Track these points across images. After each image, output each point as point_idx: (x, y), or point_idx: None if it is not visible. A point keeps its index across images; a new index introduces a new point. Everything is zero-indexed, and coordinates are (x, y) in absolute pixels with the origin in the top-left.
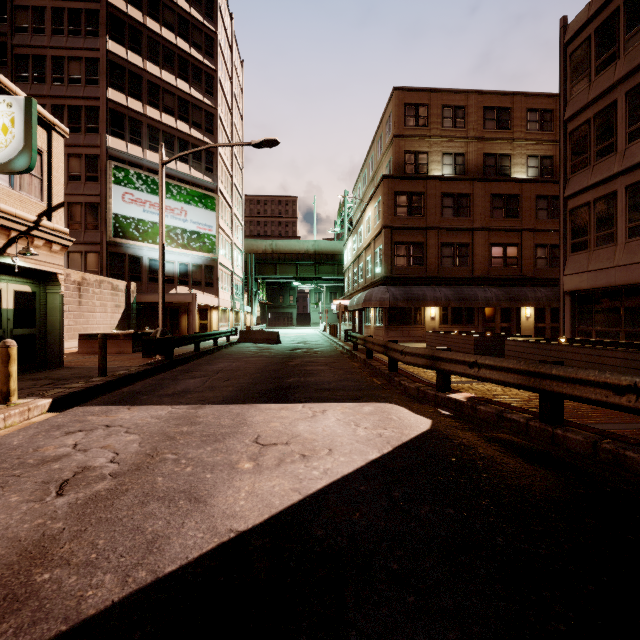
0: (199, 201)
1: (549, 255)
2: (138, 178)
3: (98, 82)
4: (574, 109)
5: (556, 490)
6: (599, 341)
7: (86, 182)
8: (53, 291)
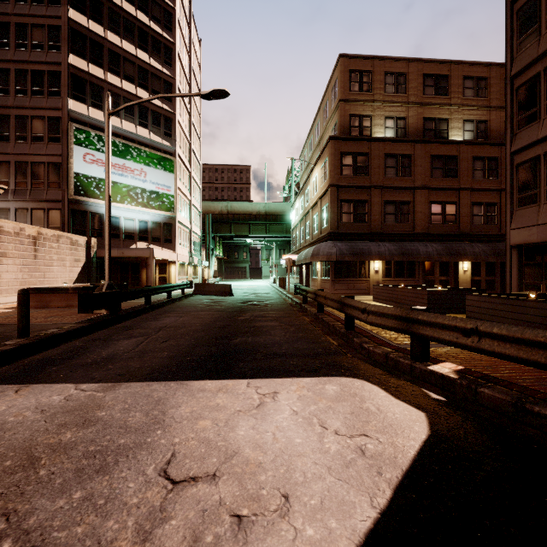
0: (158, 163)
1: (485, 213)
2: (99, 140)
3: (60, 48)
4: (522, 64)
5: None
6: None
7: (48, 143)
8: None
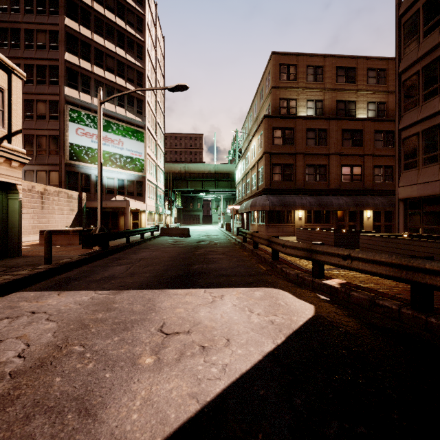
0: (132, 135)
1: (383, 173)
2: (87, 118)
3: (58, 48)
4: (406, 64)
5: None
6: (433, 236)
7: (49, 120)
8: (13, 198)
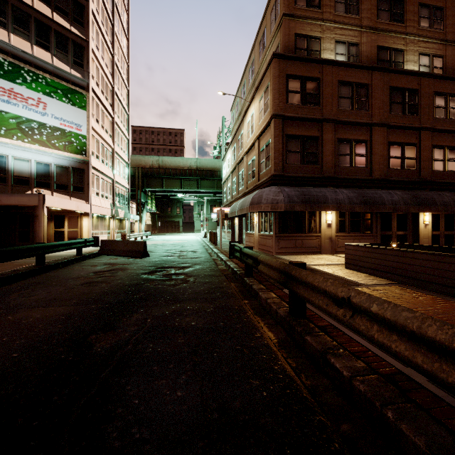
0: (63, 95)
1: (445, 157)
2: None
3: None
4: None
5: None
6: None
7: None
8: None
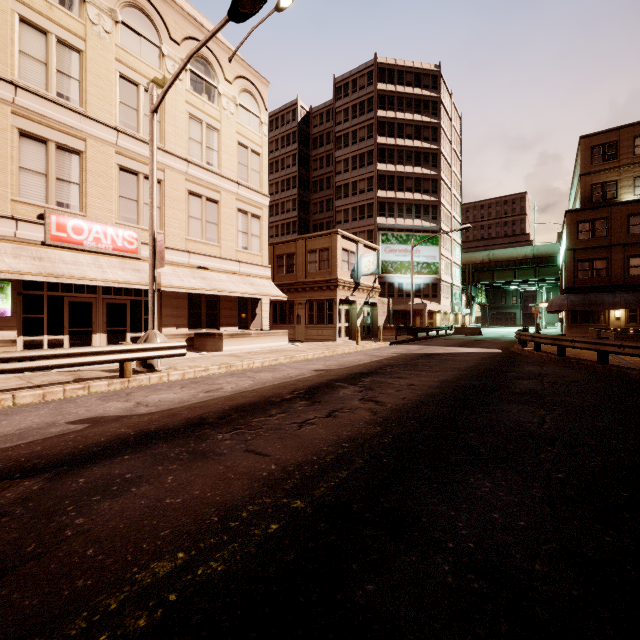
0: (427, 242)
1: None
2: (392, 237)
3: (373, 189)
4: None
5: (506, 355)
6: None
7: None
8: (375, 309)
